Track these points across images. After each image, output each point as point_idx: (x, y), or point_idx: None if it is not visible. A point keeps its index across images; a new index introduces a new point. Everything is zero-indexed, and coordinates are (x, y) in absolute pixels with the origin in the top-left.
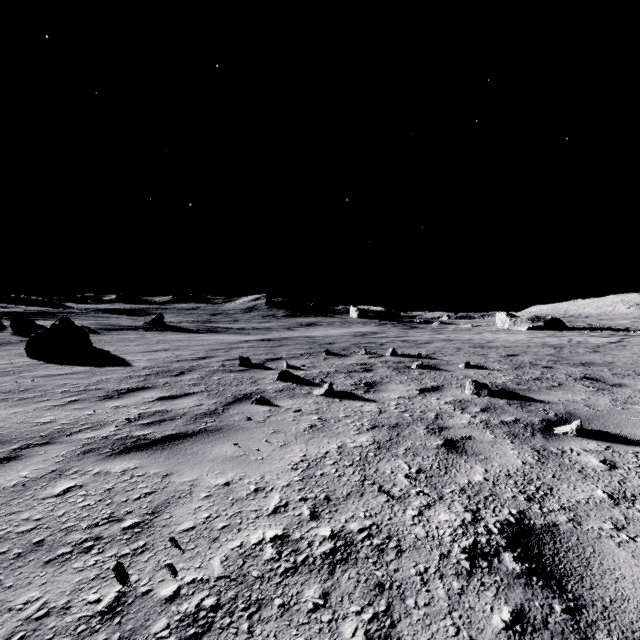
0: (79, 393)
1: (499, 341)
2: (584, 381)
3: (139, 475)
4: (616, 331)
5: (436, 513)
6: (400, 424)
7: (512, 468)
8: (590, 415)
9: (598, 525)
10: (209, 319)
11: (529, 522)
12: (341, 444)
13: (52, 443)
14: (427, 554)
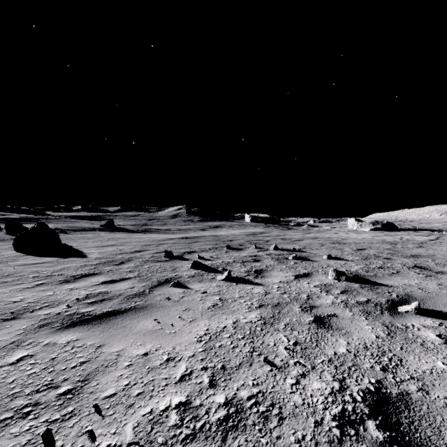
0: (45, 278)
1: (351, 239)
2: (415, 269)
3: (78, 346)
4: (433, 231)
5: (310, 382)
6: (281, 303)
7: (368, 341)
8: (423, 296)
9: (443, 394)
10: (146, 223)
11: (386, 391)
12: (236, 320)
13: (17, 318)
14: (304, 421)
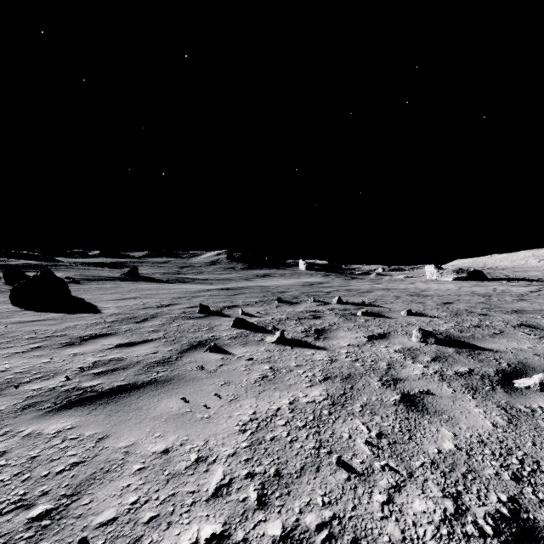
0: (44, 339)
1: (432, 290)
2: (523, 328)
3: (72, 438)
4: (530, 281)
5: (409, 499)
6: (353, 375)
7: (483, 432)
8: None
9: None
10: (178, 271)
11: (528, 516)
12: (293, 399)
13: None
14: None
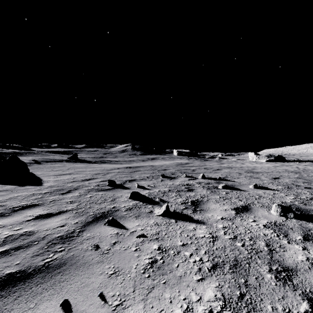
0: None
1: (259, 168)
2: None
3: None
4: (312, 162)
5: None
6: (239, 261)
7: None
8: None
9: None
10: (102, 156)
11: None
12: (186, 306)
13: None
14: None
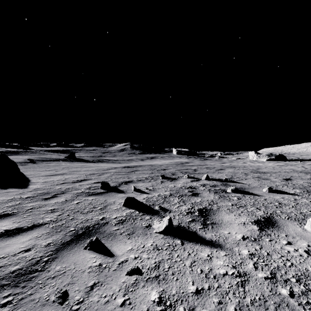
0: None
1: (263, 168)
2: None
3: None
4: None
5: None
6: None
7: None
8: None
9: None
10: (101, 155)
11: None
12: None
13: None
14: None
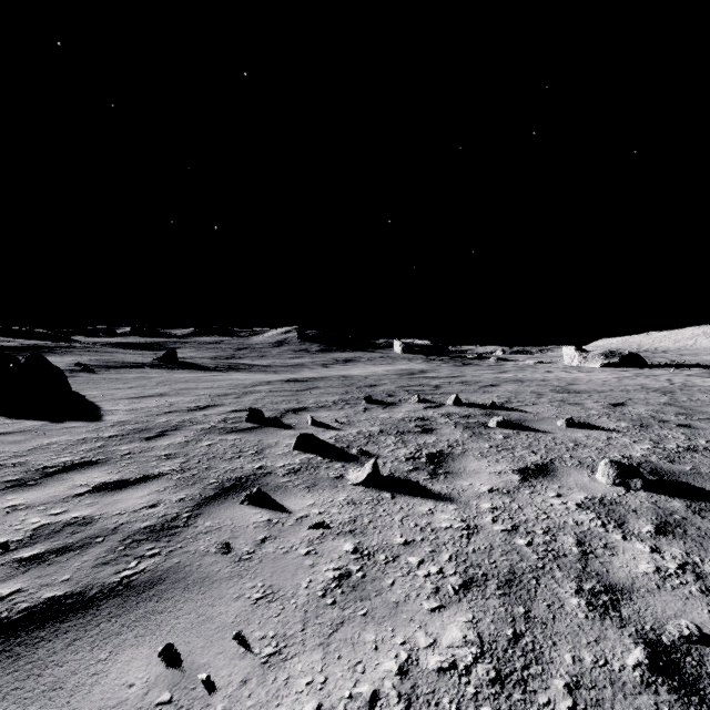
0: None
1: (583, 383)
2: None
3: None
4: (707, 369)
5: None
6: (519, 573)
7: None
8: None
9: None
10: (233, 354)
11: None
12: (406, 656)
13: None
14: None
